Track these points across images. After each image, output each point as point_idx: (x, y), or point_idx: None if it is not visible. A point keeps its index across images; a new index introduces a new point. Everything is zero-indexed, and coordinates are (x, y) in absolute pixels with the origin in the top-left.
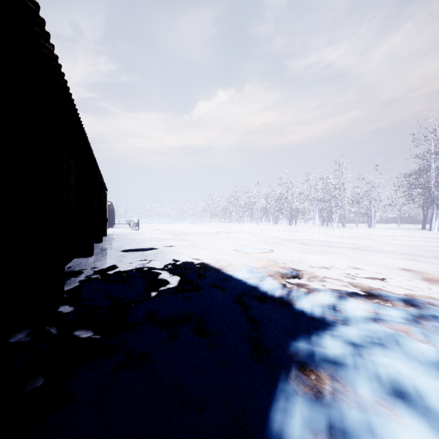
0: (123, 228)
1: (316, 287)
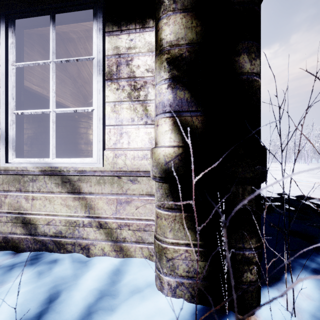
0: None
1: None
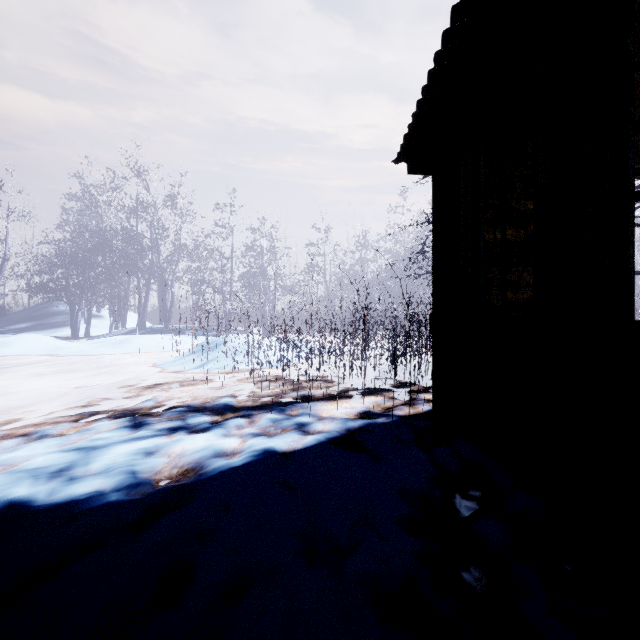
0: None
1: None
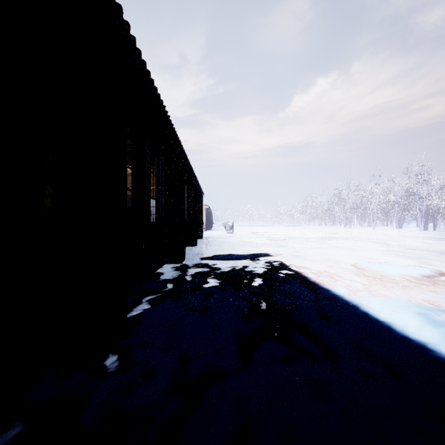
0: (219, 230)
1: None
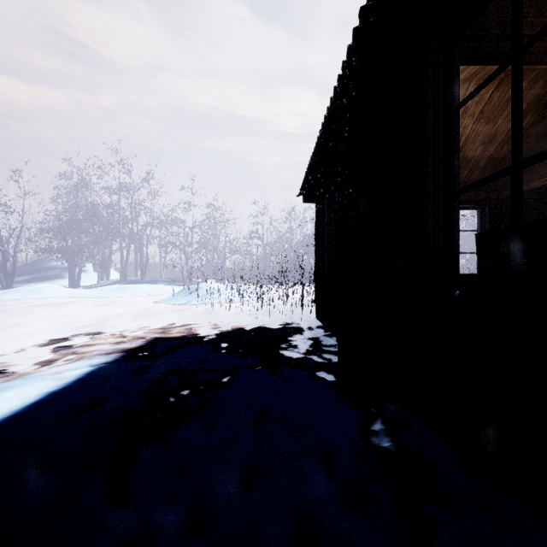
0: None
1: (55, 355)
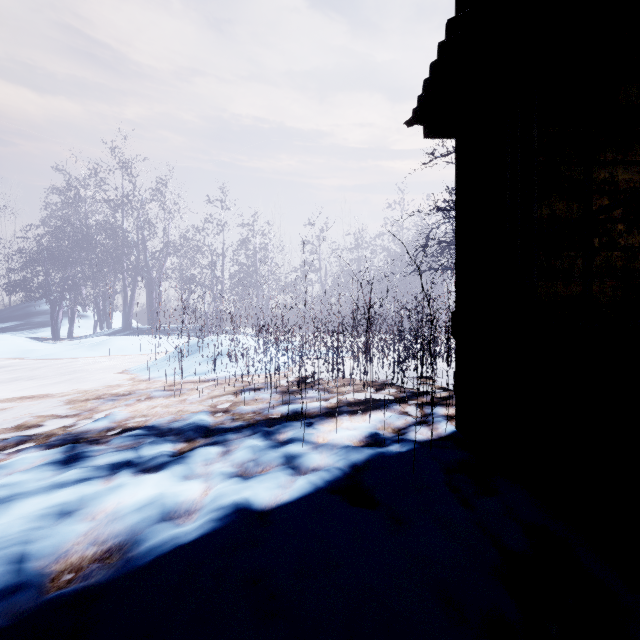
0: None
1: None
